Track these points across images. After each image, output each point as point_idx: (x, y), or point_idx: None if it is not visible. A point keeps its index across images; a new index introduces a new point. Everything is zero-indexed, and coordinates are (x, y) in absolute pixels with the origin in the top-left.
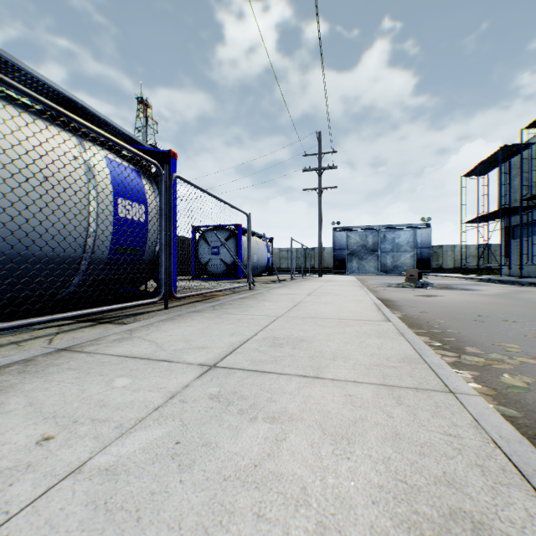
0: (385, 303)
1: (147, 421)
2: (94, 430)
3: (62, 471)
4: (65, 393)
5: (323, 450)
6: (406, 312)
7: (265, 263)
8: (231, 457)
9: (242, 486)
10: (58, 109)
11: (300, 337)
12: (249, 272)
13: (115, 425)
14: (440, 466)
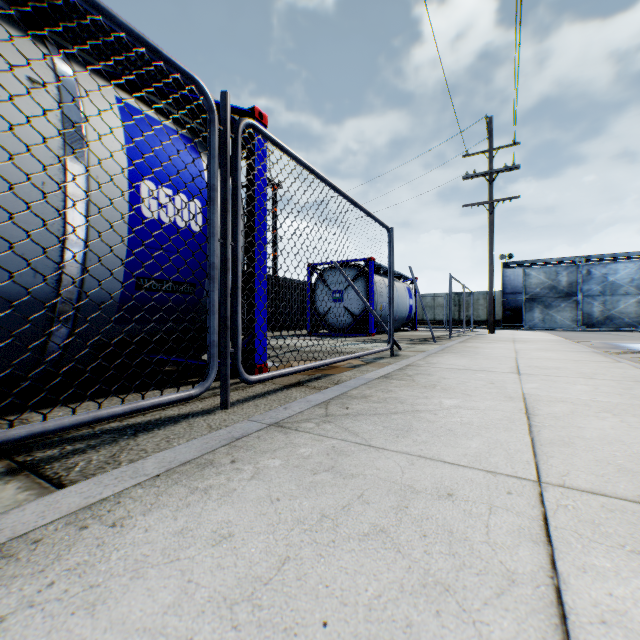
0: None
1: None
2: None
3: None
4: None
5: None
6: None
7: (405, 313)
8: None
9: None
10: None
11: None
12: (391, 327)
13: None
14: None
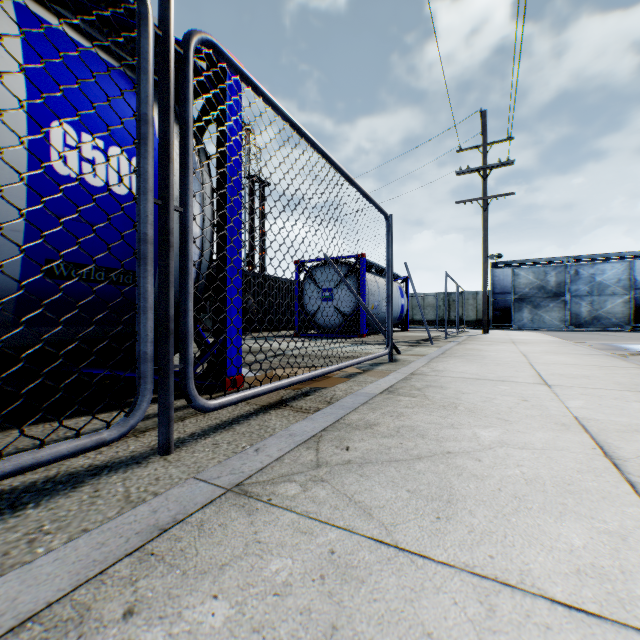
0: None
1: None
2: None
3: None
4: None
5: None
6: None
7: (397, 313)
8: None
9: None
10: None
11: None
12: (389, 328)
13: None
14: None
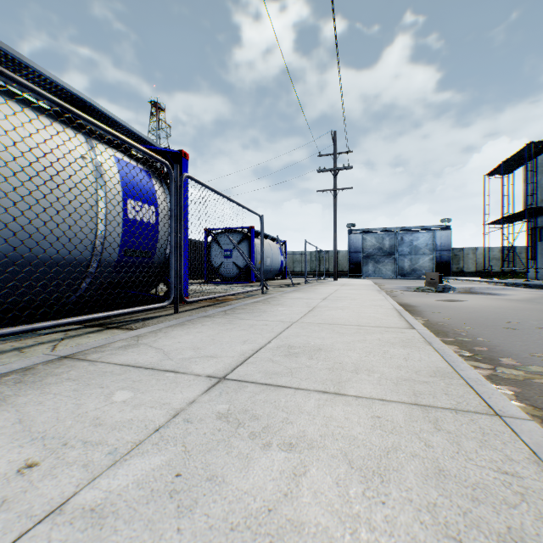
0: (405, 308)
1: (145, 446)
2: (84, 456)
3: (40, 510)
4: (60, 408)
5: (352, 491)
6: (429, 318)
7: (278, 266)
8: (240, 497)
9: (253, 539)
10: (62, 105)
11: (317, 345)
12: (262, 276)
13: (109, 450)
14: (501, 517)
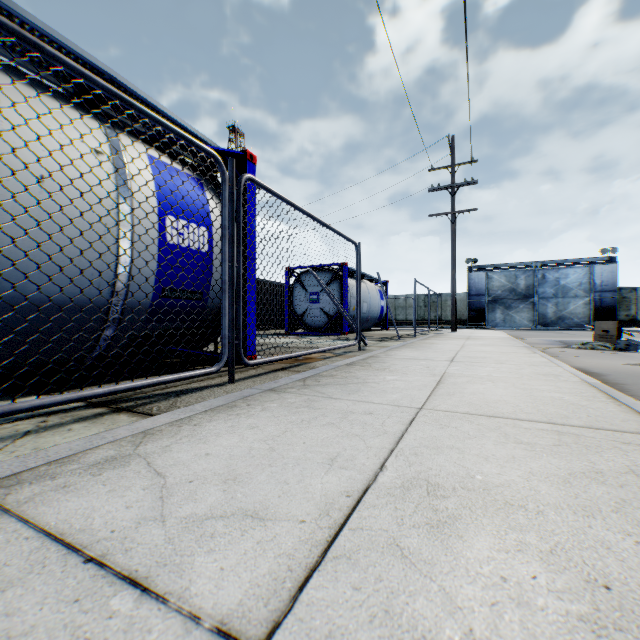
0: None
1: None
2: None
3: None
4: None
5: None
6: None
7: (377, 313)
8: None
9: None
10: (20, 33)
11: (493, 485)
12: (358, 326)
13: None
14: None
